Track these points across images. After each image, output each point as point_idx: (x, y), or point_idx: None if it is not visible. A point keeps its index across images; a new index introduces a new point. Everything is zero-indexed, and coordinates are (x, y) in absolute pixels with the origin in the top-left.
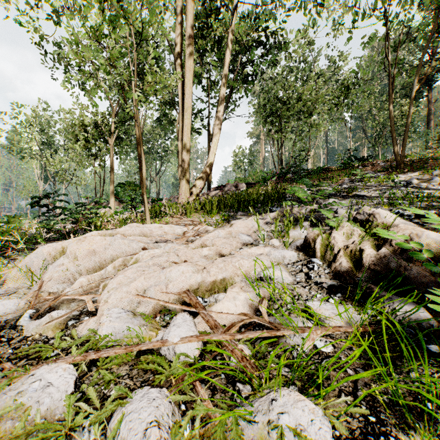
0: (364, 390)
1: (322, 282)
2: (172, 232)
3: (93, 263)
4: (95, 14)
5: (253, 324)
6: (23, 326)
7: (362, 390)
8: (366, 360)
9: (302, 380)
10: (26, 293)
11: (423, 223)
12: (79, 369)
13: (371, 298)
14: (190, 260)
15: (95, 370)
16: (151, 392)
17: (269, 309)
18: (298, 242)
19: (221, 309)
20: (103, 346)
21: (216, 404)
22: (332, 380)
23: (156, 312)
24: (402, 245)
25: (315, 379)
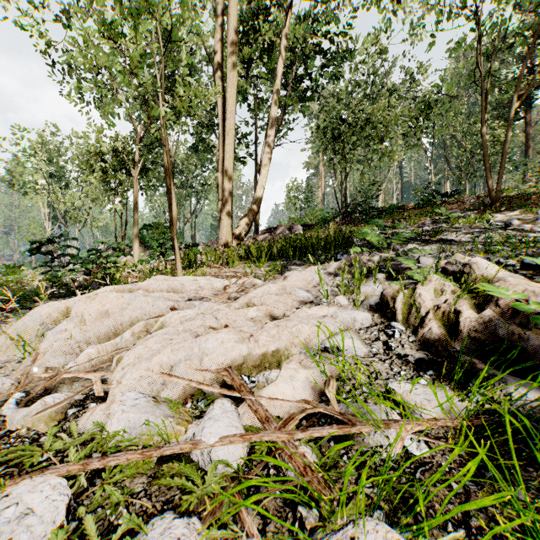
0: (481, 520)
1: (407, 355)
2: (209, 287)
3: (106, 328)
4: (111, 8)
5: (317, 413)
6: (6, 416)
7: (477, 517)
8: (476, 469)
9: (389, 500)
10: (16, 369)
11: (532, 275)
12: (76, 484)
13: (479, 380)
14: (232, 325)
15: (99, 485)
16: (175, 526)
17: (339, 392)
18: (372, 300)
19: (273, 392)
20: (112, 449)
21: (269, 539)
22: (432, 501)
23: (186, 396)
24: (519, 307)
25: (408, 499)
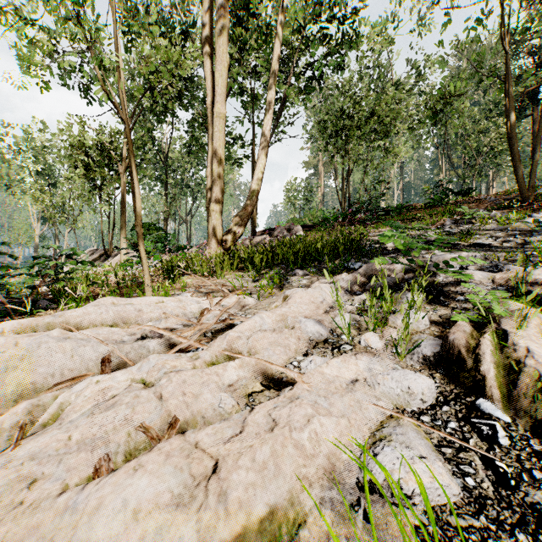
0: None
1: None
2: (180, 312)
3: None
4: None
5: None
6: None
7: None
8: None
9: None
10: None
11: None
12: None
13: None
14: (192, 403)
15: None
16: None
17: None
18: (427, 347)
19: None
20: None
21: None
22: None
23: None
24: None
25: None
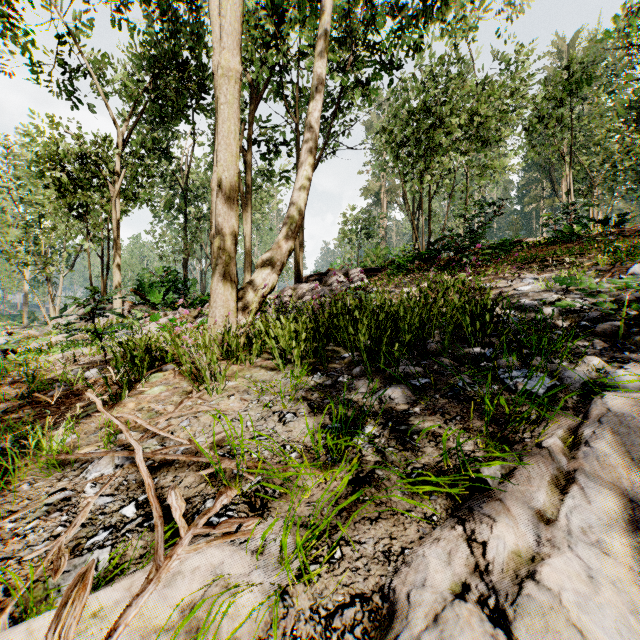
0: None
1: None
2: None
3: None
4: None
5: None
6: None
7: None
8: None
9: None
10: None
11: None
12: None
13: None
14: None
15: None
16: None
17: None
18: None
19: None
20: None
21: None
22: None
23: None
24: None
25: None
